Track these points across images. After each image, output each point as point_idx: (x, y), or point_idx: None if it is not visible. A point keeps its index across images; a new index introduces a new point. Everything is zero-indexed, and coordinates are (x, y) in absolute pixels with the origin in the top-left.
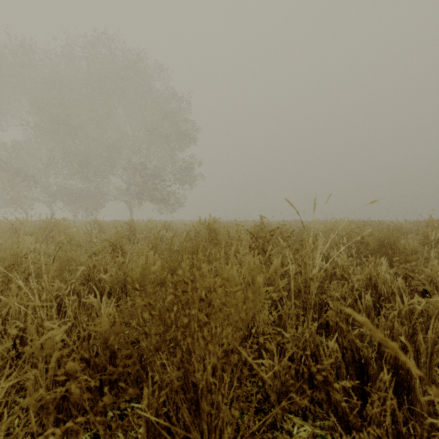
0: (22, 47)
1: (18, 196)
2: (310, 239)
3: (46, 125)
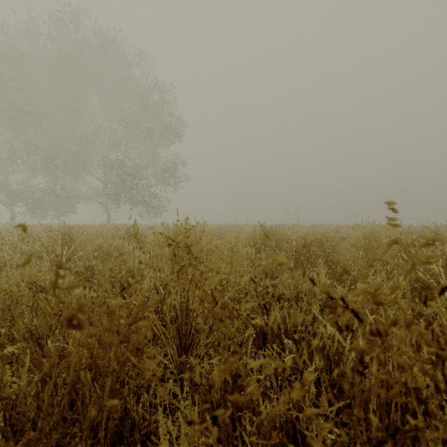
0: None
1: None
2: None
3: (1, 111)
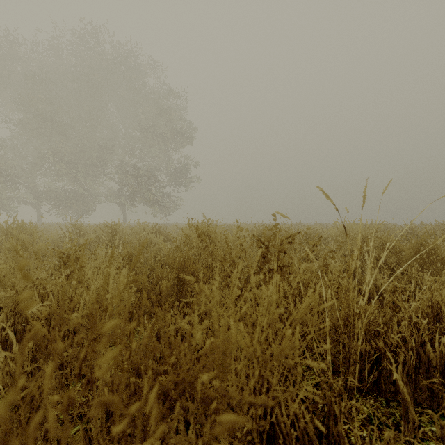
0: (6, 38)
1: (0, 197)
2: (355, 251)
3: (31, 121)
